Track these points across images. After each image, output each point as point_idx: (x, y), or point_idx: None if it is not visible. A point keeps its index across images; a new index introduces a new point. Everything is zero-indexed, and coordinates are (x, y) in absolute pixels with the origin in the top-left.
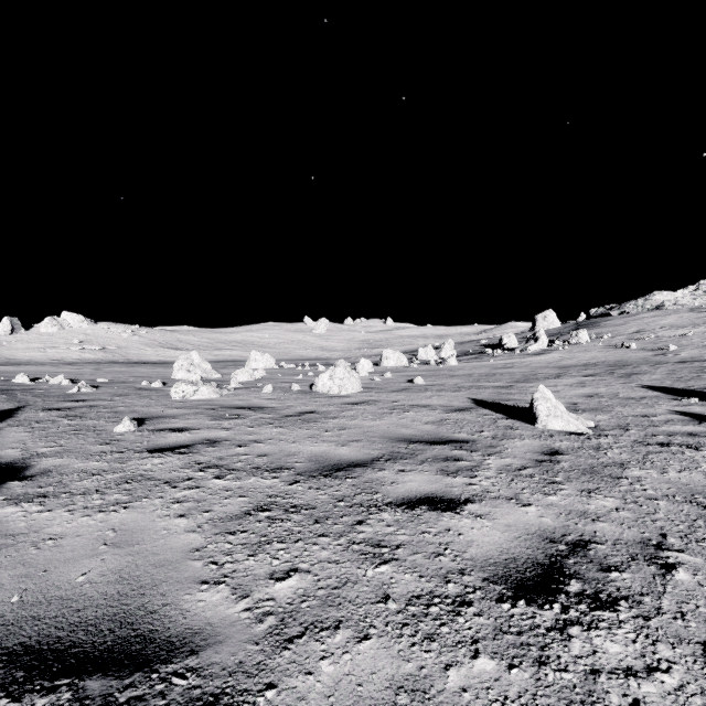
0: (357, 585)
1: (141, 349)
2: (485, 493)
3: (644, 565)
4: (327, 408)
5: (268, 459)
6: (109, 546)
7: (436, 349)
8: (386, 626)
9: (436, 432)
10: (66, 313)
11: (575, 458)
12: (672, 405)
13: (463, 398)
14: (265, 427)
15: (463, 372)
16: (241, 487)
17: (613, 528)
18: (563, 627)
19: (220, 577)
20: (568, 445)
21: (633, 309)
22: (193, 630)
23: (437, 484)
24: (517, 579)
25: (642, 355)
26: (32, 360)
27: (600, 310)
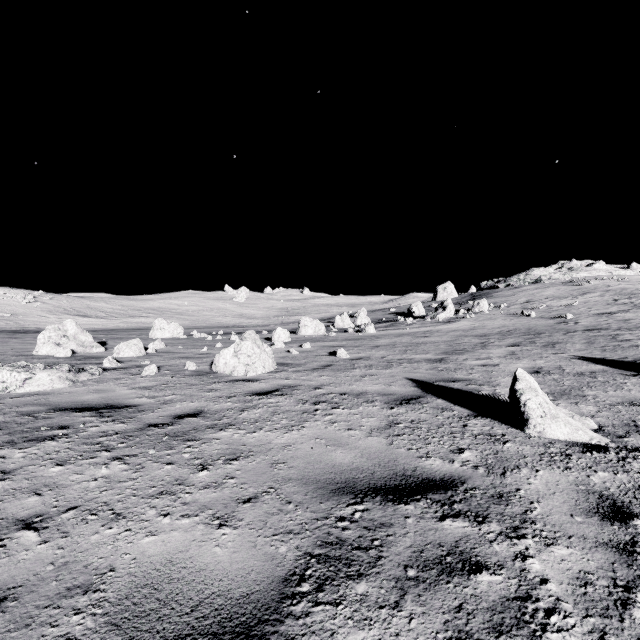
0: None
1: (42, 316)
2: None
3: None
4: (221, 405)
5: None
6: None
7: (350, 316)
8: None
9: (391, 458)
10: None
11: None
12: (637, 383)
13: (401, 379)
14: (88, 462)
15: (385, 341)
16: None
17: None
18: None
19: None
20: (614, 481)
21: (517, 282)
22: None
23: None
24: None
25: (546, 323)
26: None
27: (489, 283)
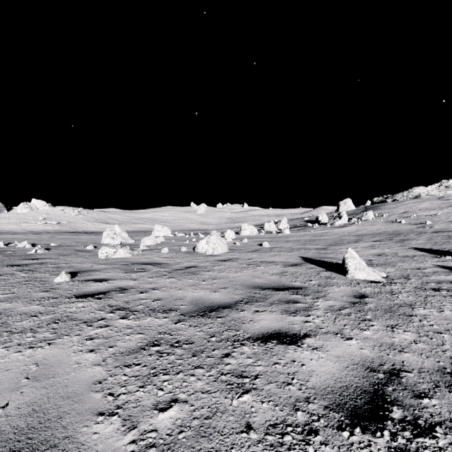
0: (225, 414)
1: (84, 223)
2: (318, 329)
3: (446, 391)
4: (204, 264)
5: (161, 302)
6: (30, 379)
7: (275, 223)
8: None
9: (279, 281)
10: (35, 200)
11: (377, 300)
12: (434, 261)
13: (296, 257)
14: (161, 278)
15: (294, 238)
16: (139, 325)
17: (416, 358)
18: None
19: (114, 408)
20: (371, 290)
21: (401, 198)
22: None
23: (282, 322)
24: (351, 407)
25: (409, 227)
26: (11, 230)
27: (380, 198)
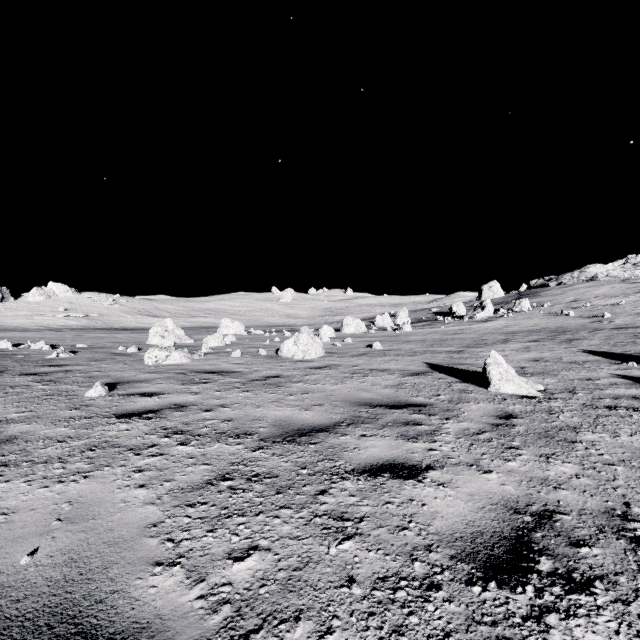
0: (320, 565)
1: (122, 316)
2: (446, 459)
3: (613, 538)
4: (291, 372)
5: (233, 424)
6: (63, 522)
7: (392, 316)
8: (351, 616)
9: (395, 396)
10: (52, 284)
11: (529, 421)
12: (613, 369)
13: (419, 363)
14: (232, 391)
15: (418, 337)
16: (204, 453)
17: (576, 497)
18: (539, 615)
19: (175, 557)
20: (521, 408)
21: (570, 280)
22: (140, 624)
23: (398, 450)
24: (486, 557)
25: (580, 322)
26: (20, 326)
27: (540, 281)
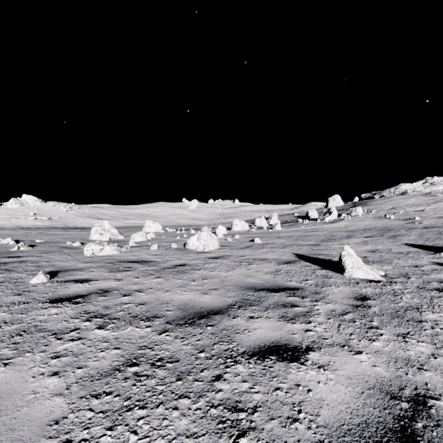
0: None
1: (75, 219)
2: (322, 340)
3: None
4: (194, 262)
5: (145, 307)
6: None
7: (266, 219)
8: None
9: (274, 281)
10: (25, 195)
11: (380, 303)
12: (430, 258)
13: (289, 253)
14: (147, 278)
15: (286, 234)
16: (117, 337)
17: (440, 379)
18: None
19: None
20: (372, 291)
21: (388, 194)
22: None
23: (281, 331)
24: None
25: (399, 223)
26: (0, 226)
27: (368, 195)
